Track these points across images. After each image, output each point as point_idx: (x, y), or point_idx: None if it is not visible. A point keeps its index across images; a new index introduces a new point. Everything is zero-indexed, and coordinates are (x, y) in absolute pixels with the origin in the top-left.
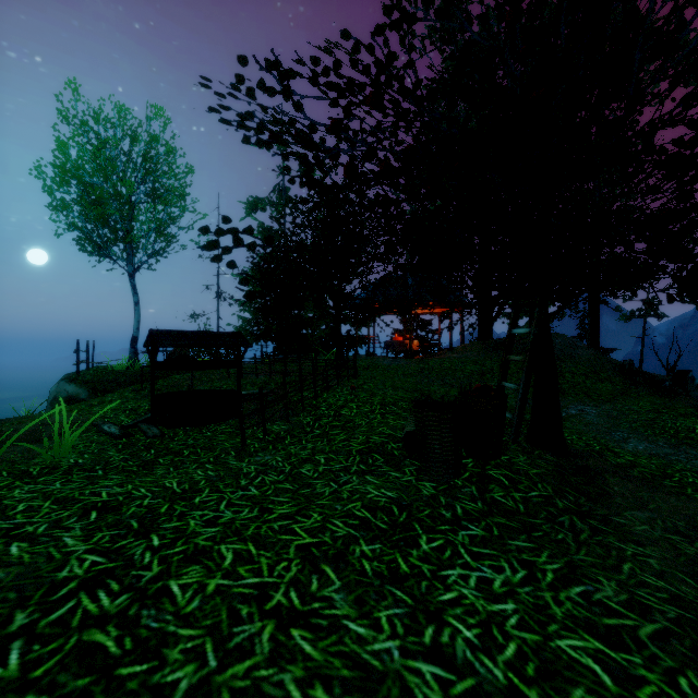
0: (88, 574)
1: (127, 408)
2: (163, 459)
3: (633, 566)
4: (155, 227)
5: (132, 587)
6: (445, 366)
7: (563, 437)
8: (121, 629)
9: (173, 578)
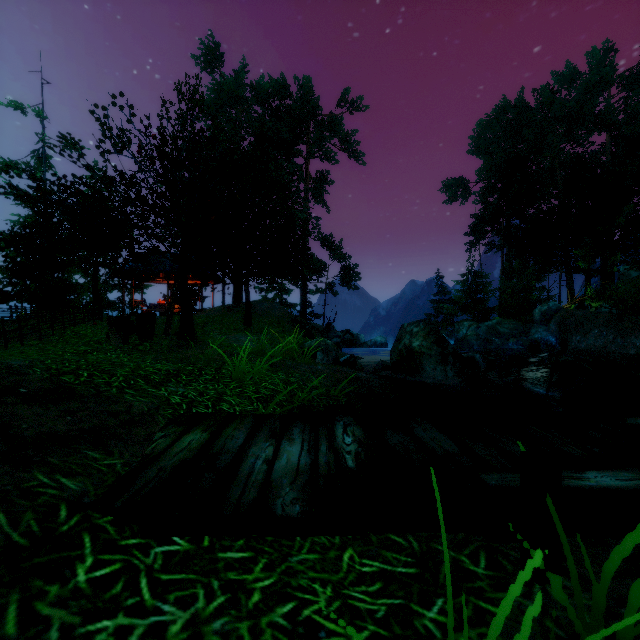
0: None
1: None
2: None
3: (169, 355)
4: None
5: None
6: None
7: (191, 335)
8: None
9: None
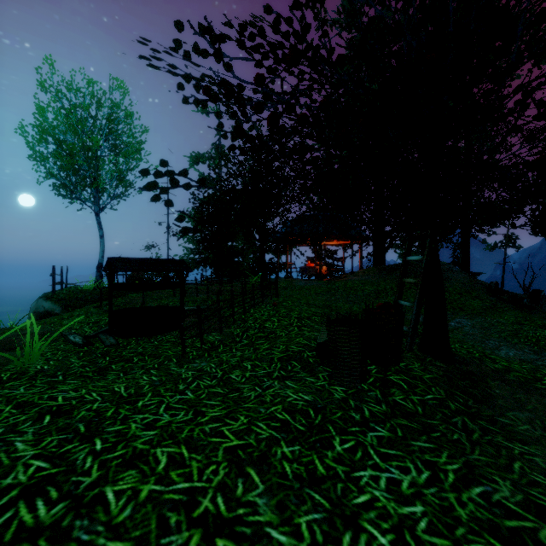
0: (31, 480)
1: (90, 321)
2: (115, 365)
3: (522, 465)
4: (116, 175)
5: (70, 494)
6: (348, 287)
7: (450, 347)
8: (52, 543)
9: (110, 484)
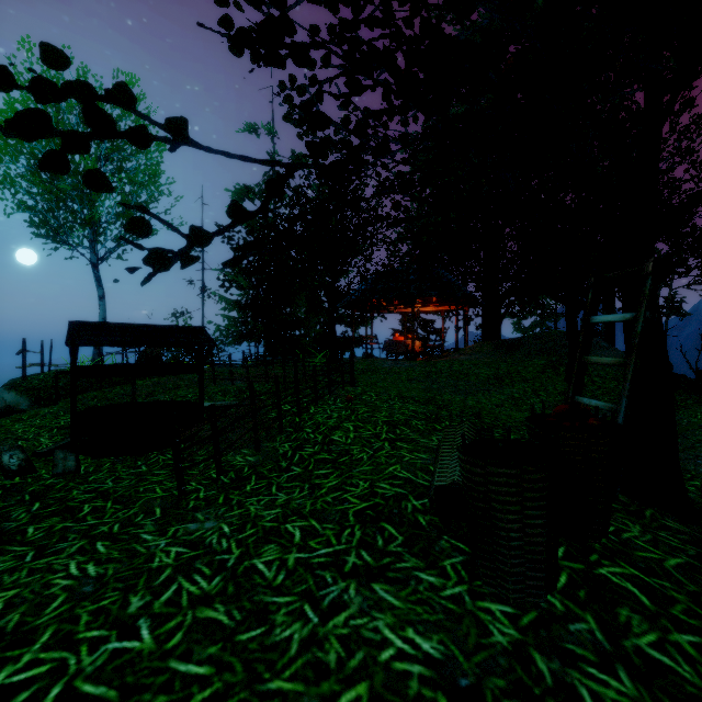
0: None
1: (57, 425)
2: (35, 527)
3: None
4: (122, 210)
5: None
6: (455, 370)
7: (684, 487)
8: None
9: None
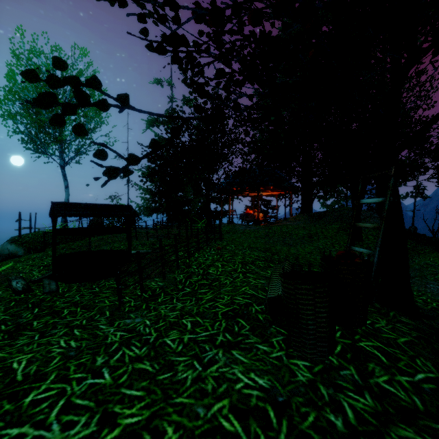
0: None
1: (42, 264)
2: (37, 322)
3: None
4: None
5: None
6: (284, 231)
7: (413, 299)
8: None
9: None
